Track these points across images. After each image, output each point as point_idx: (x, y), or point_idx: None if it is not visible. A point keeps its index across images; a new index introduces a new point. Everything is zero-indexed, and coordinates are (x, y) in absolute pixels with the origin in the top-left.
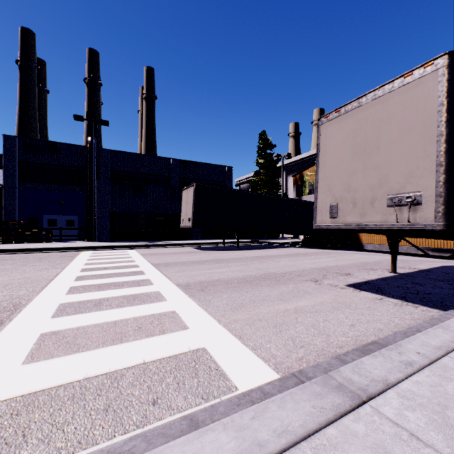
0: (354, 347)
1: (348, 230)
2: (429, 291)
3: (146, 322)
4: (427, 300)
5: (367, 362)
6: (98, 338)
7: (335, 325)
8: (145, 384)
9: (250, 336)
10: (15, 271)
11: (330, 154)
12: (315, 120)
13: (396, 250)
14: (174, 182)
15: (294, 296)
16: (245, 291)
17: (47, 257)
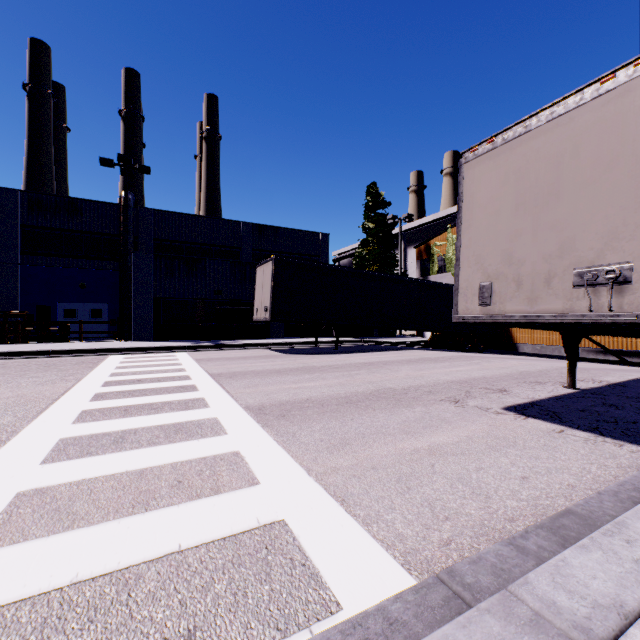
0: (536, 522)
1: (504, 324)
2: (633, 419)
3: (191, 472)
4: (634, 433)
5: (576, 561)
6: (108, 502)
7: (496, 478)
8: (176, 595)
9: (360, 498)
10: (4, 385)
11: (480, 207)
12: (446, 167)
13: (576, 355)
14: (245, 256)
15: (426, 427)
16: (348, 419)
17: (57, 364)
